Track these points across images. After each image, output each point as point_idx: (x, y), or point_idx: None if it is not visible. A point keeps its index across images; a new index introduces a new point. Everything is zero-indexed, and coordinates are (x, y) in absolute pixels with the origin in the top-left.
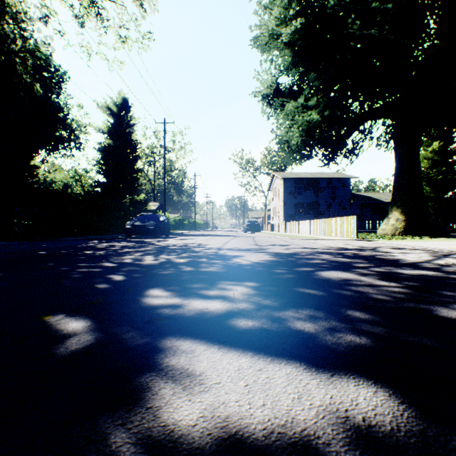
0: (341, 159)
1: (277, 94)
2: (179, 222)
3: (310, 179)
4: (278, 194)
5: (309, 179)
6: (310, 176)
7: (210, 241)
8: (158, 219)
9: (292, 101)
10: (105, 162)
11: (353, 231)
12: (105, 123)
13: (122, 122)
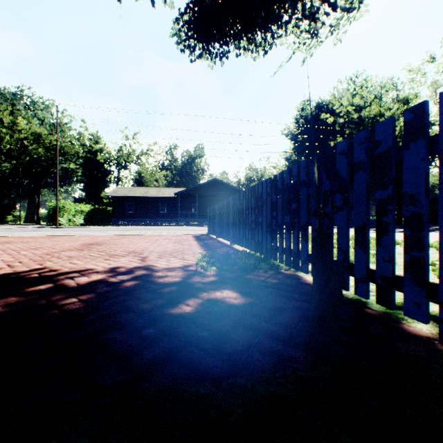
0: None
1: None
2: None
3: None
4: None
5: None
6: None
7: None
8: None
9: None
10: None
11: None
12: None
13: None
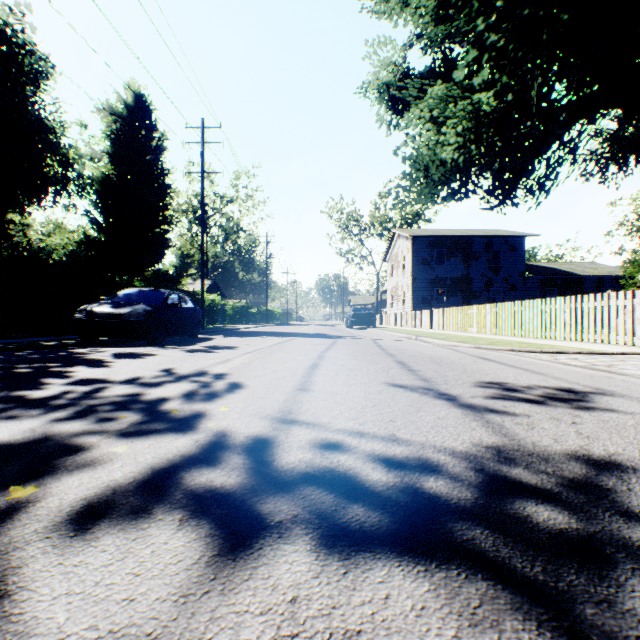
0: (524, 197)
1: (406, 84)
2: (240, 311)
3: (456, 238)
4: (403, 265)
5: (455, 238)
6: (457, 233)
7: (267, 357)
8: (161, 301)
9: (440, 82)
10: (104, 205)
11: (637, 329)
12: (103, 137)
13: (136, 137)
